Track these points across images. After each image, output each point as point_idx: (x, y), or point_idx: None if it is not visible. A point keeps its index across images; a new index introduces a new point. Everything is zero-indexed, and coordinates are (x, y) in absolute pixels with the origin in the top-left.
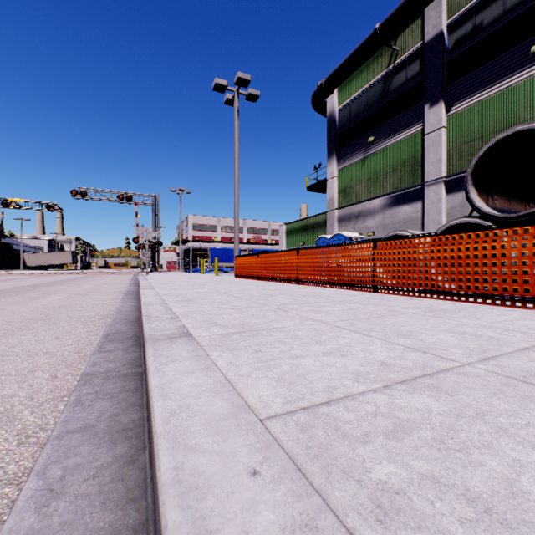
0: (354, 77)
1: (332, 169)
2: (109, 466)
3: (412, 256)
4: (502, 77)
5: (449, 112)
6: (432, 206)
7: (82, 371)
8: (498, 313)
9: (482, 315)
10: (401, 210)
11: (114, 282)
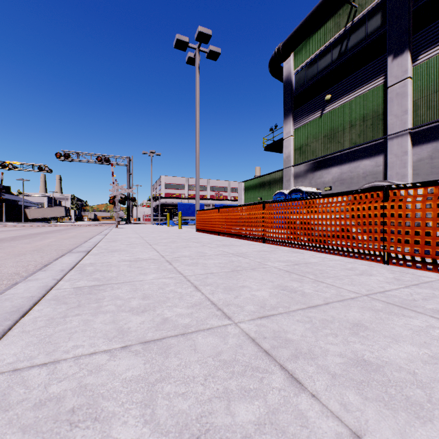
0: (310, 40)
1: (288, 128)
2: None
3: None
4: None
5: (415, 61)
6: (396, 159)
7: None
8: None
9: None
10: (360, 164)
11: (81, 235)
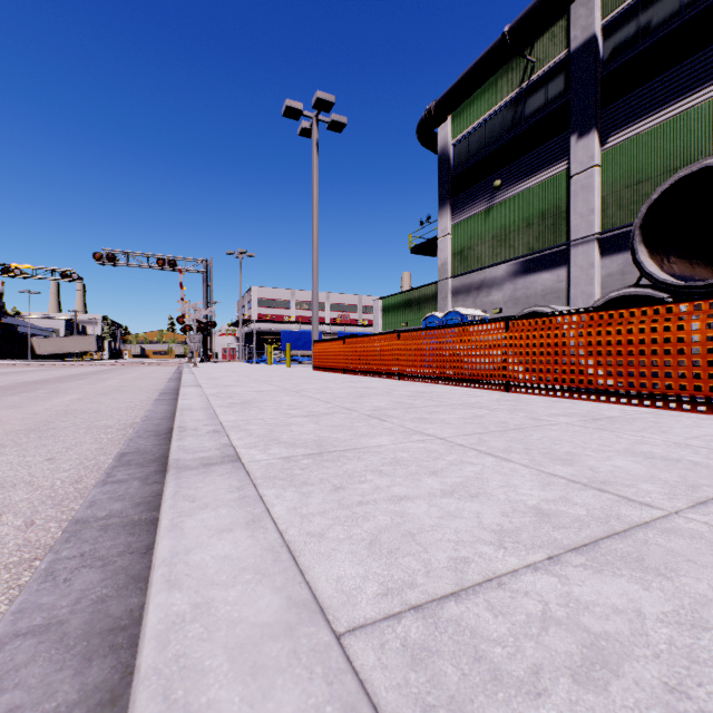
0: (474, 99)
1: (444, 223)
2: (69, 711)
3: (560, 340)
4: (678, 96)
5: (604, 145)
6: (581, 272)
7: (74, 514)
8: (691, 422)
9: (669, 426)
10: (539, 278)
11: (149, 376)
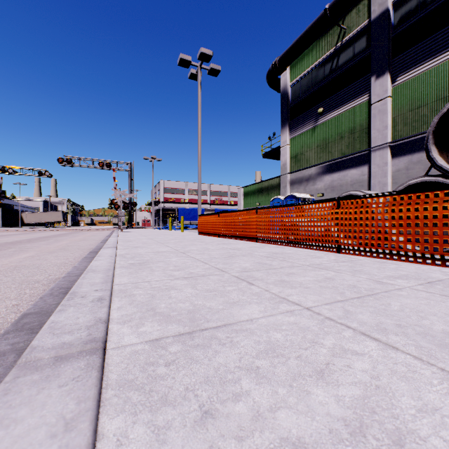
0: (304, 55)
1: (285, 138)
2: None
3: (383, 215)
4: (447, 47)
5: (394, 82)
6: (378, 169)
7: None
8: None
9: None
10: (349, 173)
11: (90, 238)
